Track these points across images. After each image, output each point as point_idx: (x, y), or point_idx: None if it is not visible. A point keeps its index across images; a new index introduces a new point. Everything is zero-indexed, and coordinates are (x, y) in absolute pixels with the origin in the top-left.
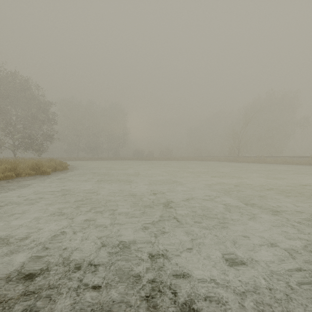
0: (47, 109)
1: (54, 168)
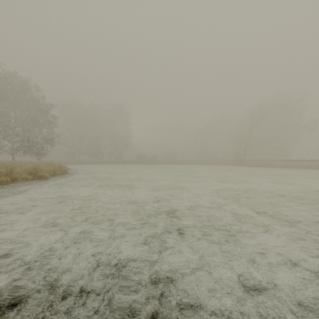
0: (46, 112)
1: (53, 173)
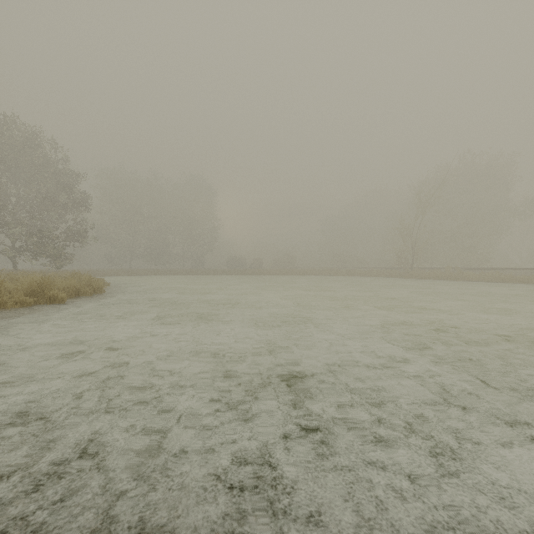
0: (72, 185)
1: (77, 291)
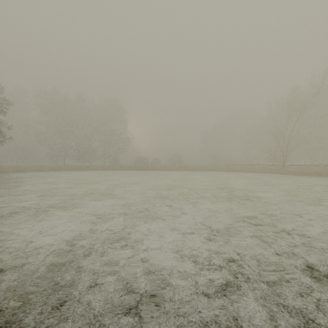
0: None
1: None
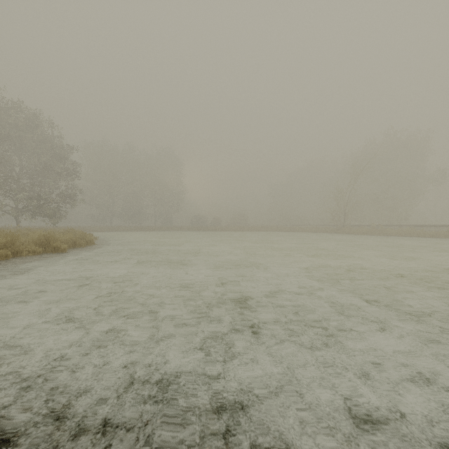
0: (65, 157)
1: (73, 243)
